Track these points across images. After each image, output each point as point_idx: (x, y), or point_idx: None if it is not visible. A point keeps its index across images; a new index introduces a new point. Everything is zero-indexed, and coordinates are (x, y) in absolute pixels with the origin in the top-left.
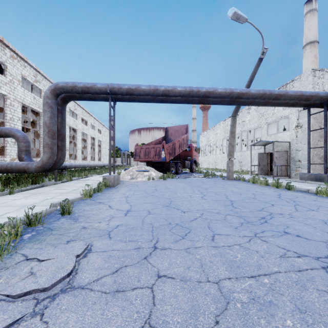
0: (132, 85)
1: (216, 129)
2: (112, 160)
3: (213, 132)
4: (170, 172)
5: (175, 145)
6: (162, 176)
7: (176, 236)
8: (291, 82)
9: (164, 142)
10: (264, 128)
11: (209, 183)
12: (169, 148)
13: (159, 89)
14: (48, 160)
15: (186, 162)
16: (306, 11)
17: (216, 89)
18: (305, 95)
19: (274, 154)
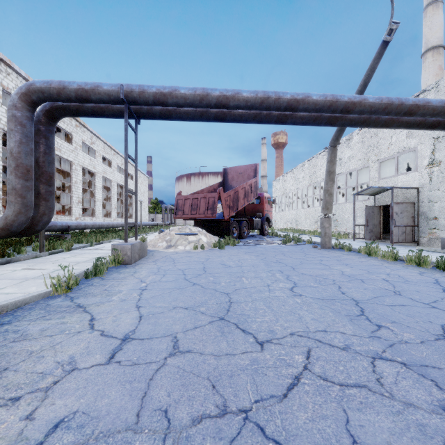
0: (164, 87)
1: (297, 172)
2: (149, 217)
3: (293, 177)
4: (230, 237)
5: (238, 195)
6: (218, 242)
7: None
8: (421, 95)
9: (221, 189)
10: (374, 169)
11: (295, 254)
12: (229, 198)
13: (210, 94)
14: (17, 217)
15: (255, 220)
16: (427, 2)
17: (308, 96)
18: None
19: (394, 207)
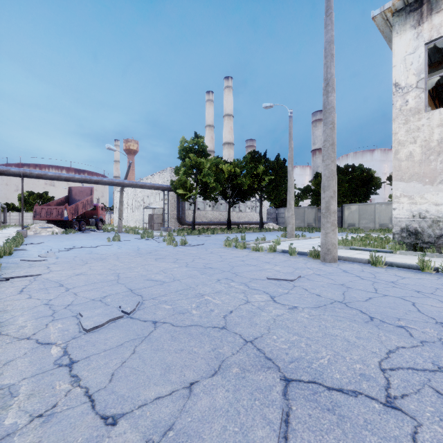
0: (41, 172)
1: (127, 189)
2: None
3: (126, 191)
4: (73, 229)
5: (78, 206)
6: (65, 231)
7: (69, 241)
8: (164, 171)
9: (67, 205)
10: (154, 197)
11: (101, 234)
12: (72, 209)
13: (62, 176)
14: None
15: (91, 221)
16: (207, 99)
17: (102, 179)
18: (156, 186)
19: (155, 215)
